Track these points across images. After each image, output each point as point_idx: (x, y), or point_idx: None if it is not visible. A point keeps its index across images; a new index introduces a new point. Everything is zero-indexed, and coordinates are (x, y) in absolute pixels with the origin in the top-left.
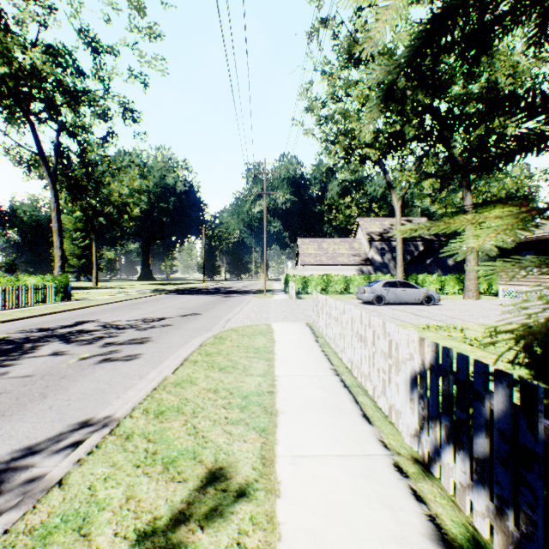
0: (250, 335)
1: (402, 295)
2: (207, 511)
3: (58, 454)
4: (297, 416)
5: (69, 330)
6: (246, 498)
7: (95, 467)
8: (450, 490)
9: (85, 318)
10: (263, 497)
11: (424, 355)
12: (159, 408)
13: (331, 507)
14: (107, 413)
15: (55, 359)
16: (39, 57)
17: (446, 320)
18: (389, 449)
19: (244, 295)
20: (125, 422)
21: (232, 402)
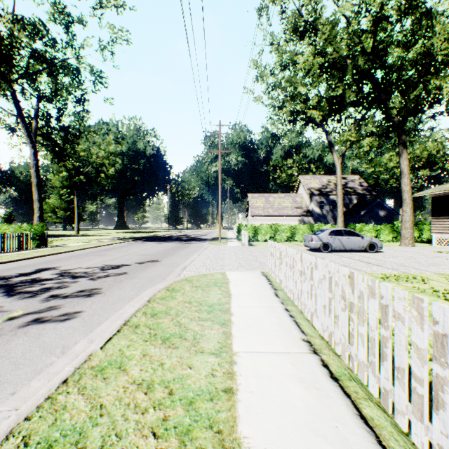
0: (204, 287)
1: (347, 243)
2: None
3: None
4: None
5: (22, 279)
6: None
7: None
8: None
9: (48, 265)
10: None
11: None
12: (48, 434)
13: None
14: None
15: None
16: (10, 22)
17: (399, 268)
18: None
19: (201, 242)
20: None
21: (169, 418)
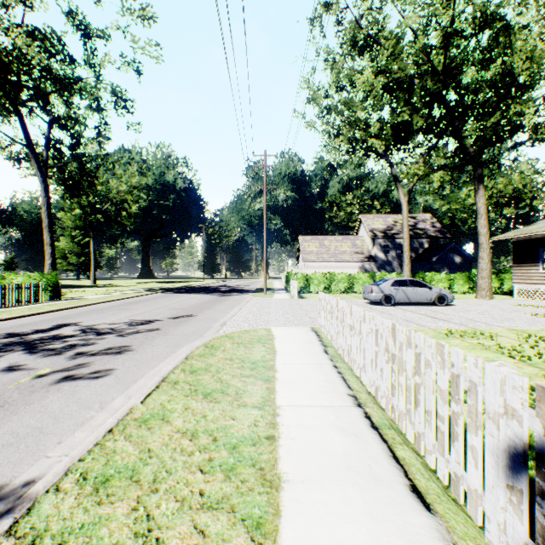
0: (246, 344)
1: (413, 295)
2: None
3: None
4: (310, 490)
5: (41, 336)
6: None
7: None
8: None
9: (66, 321)
10: None
11: None
12: (104, 471)
13: None
14: (32, 474)
15: (5, 377)
16: (20, 38)
17: (467, 323)
18: None
19: (243, 294)
20: (43, 503)
21: (215, 459)
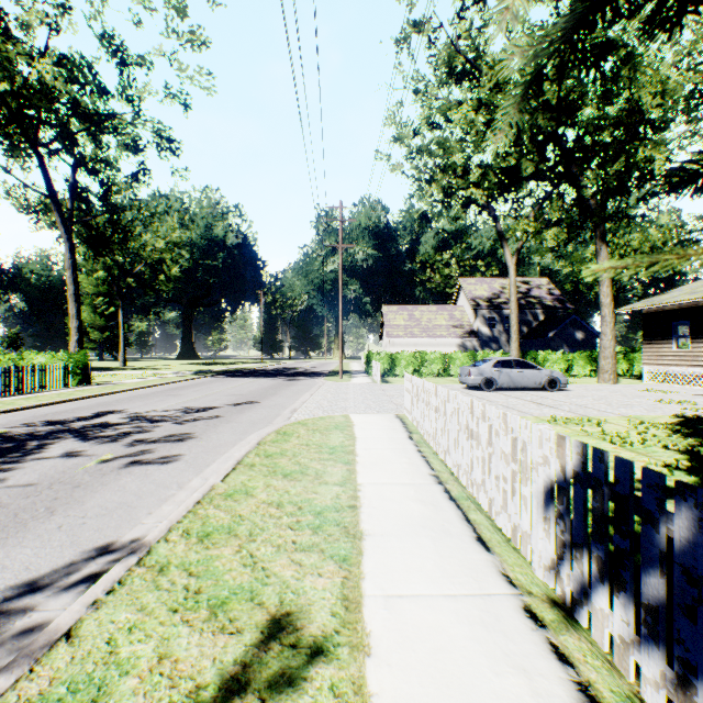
0: (322, 430)
1: (519, 378)
2: (270, 677)
3: (68, 592)
4: (389, 540)
5: (86, 423)
6: (324, 658)
7: (117, 613)
8: (605, 646)
9: (108, 408)
10: (348, 655)
11: (564, 459)
12: (203, 529)
13: (442, 671)
14: (135, 534)
15: (67, 462)
16: (48, 70)
17: (577, 410)
18: (515, 586)
19: (313, 378)
20: (158, 548)
21: (302, 521)
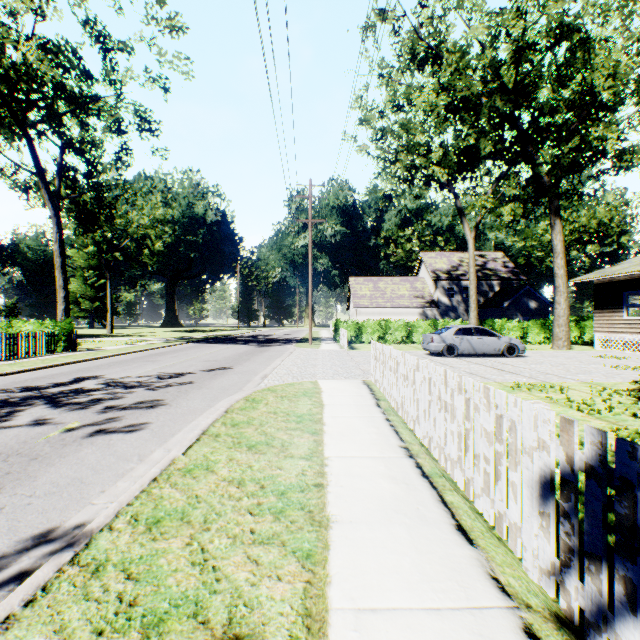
0: (291, 397)
1: (479, 345)
2: None
3: None
4: (358, 528)
5: (62, 389)
6: None
7: (28, 636)
8: None
9: (87, 373)
10: None
11: (572, 448)
12: (154, 514)
13: None
14: (81, 518)
15: (32, 431)
16: (32, 53)
17: (538, 376)
18: (509, 595)
19: (285, 344)
20: (99, 539)
21: (263, 503)
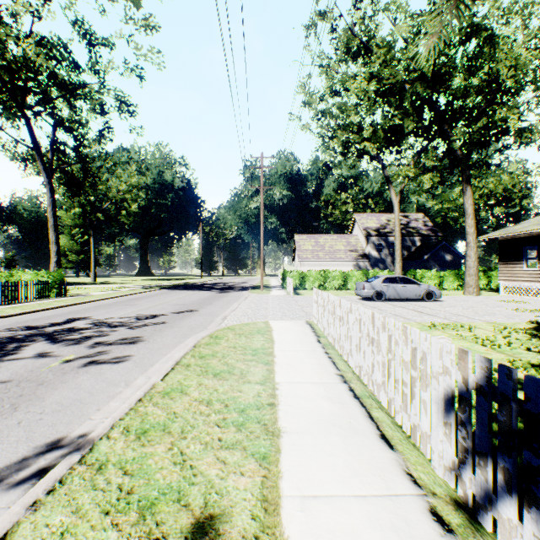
0: (247, 335)
1: (403, 291)
2: None
3: (14, 489)
4: (303, 437)
5: (58, 328)
6: None
7: (52, 515)
8: None
9: (77, 315)
10: None
11: (467, 372)
12: (142, 426)
13: None
14: (83, 430)
15: (36, 362)
16: (31, 48)
17: (451, 317)
18: (420, 486)
19: (241, 291)
20: (100, 445)
21: (228, 418)
